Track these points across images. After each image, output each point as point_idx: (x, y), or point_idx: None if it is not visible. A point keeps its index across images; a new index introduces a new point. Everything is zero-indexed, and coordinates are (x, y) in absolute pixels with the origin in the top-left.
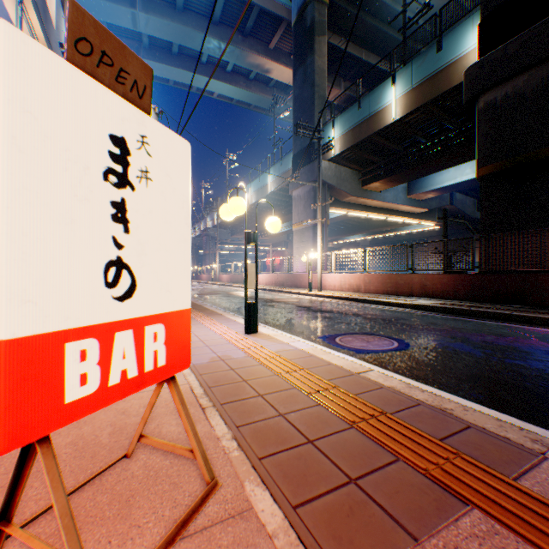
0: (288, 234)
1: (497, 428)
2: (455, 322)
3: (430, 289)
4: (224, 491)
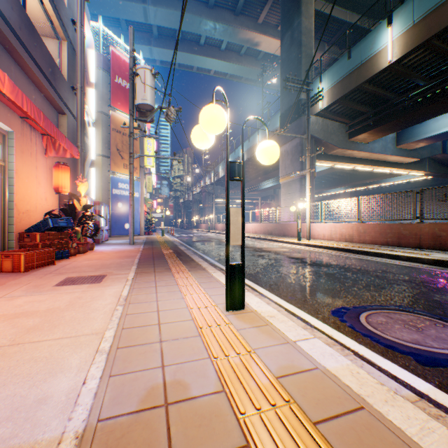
0: (274, 189)
1: None
2: None
3: (446, 241)
4: None
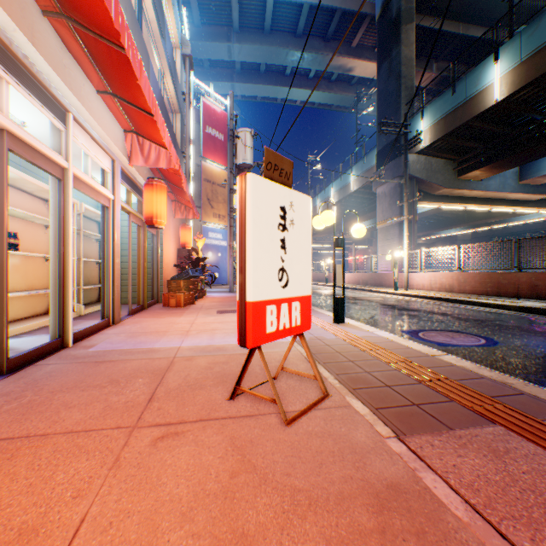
0: (371, 231)
1: None
2: None
3: (542, 290)
4: (333, 398)
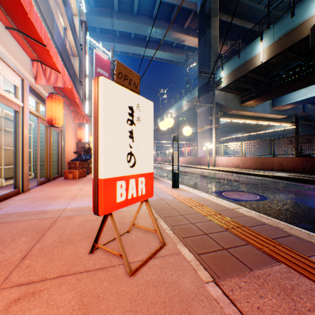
0: (195, 134)
1: (306, 237)
2: (300, 186)
3: (285, 166)
4: (168, 246)
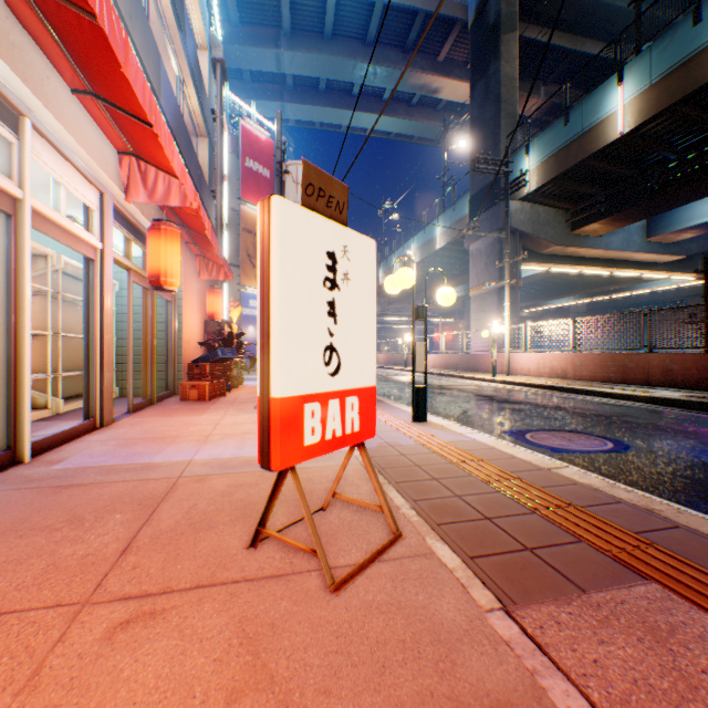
0: (463, 300)
1: None
2: None
3: (678, 376)
4: (408, 540)
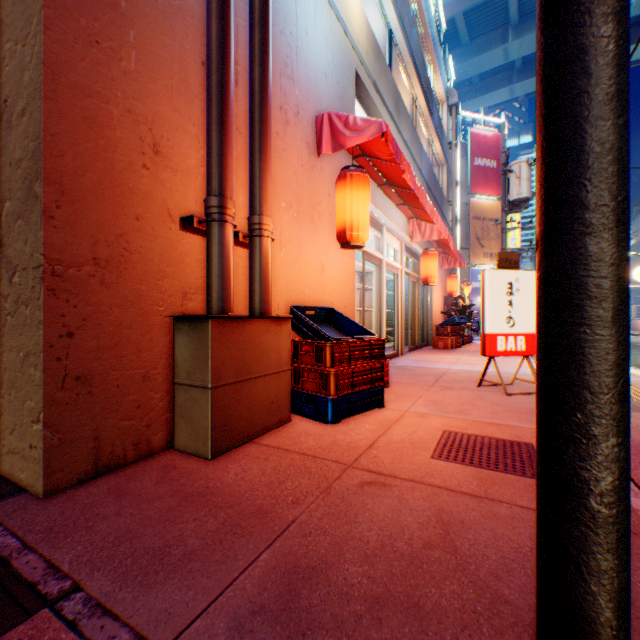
0: None
1: None
2: None
3: None
4: None
